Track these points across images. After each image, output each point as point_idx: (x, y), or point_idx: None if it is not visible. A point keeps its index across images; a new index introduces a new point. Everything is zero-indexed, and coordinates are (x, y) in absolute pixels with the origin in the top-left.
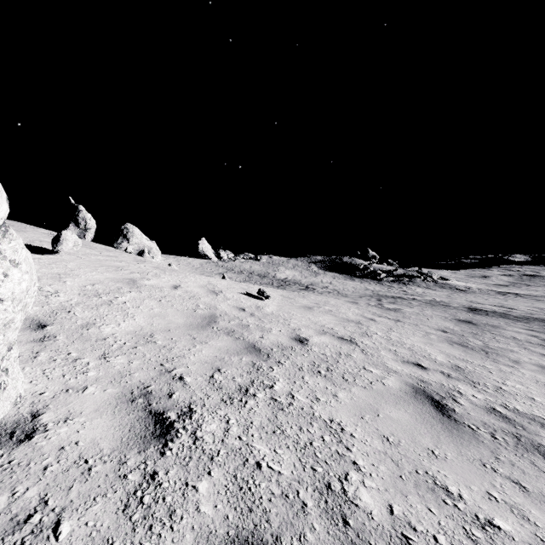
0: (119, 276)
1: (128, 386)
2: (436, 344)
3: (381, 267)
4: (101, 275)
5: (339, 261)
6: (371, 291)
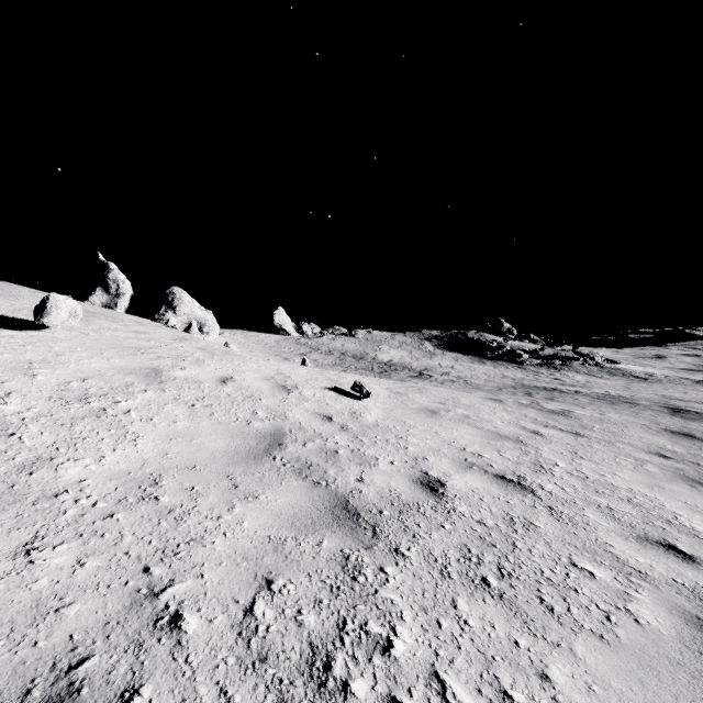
0: (136, 363)
1: (29, 660)
2: (668, 487)
3: (521, 346)
4: (105, 362)
5: (462, 337)
6: (512, 380)
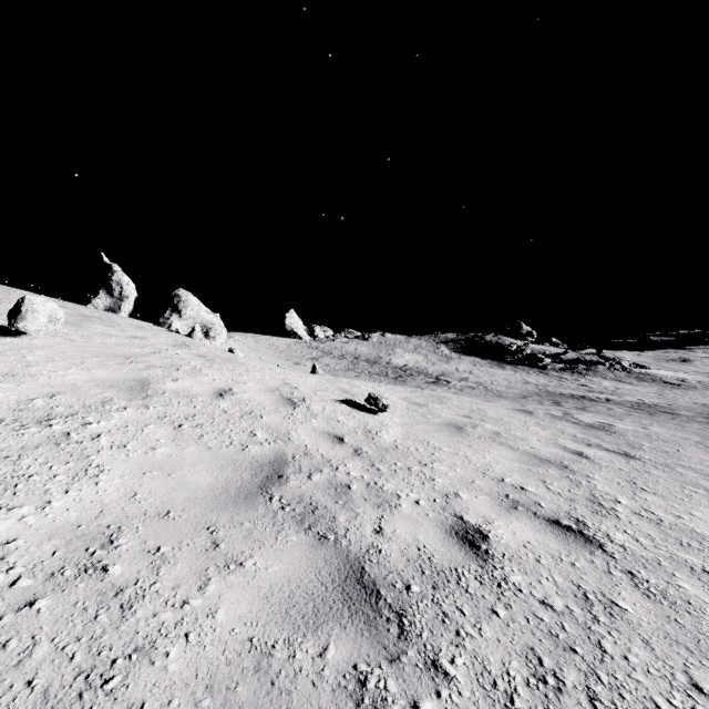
0: (120, 374)
1: None
2: None
3: (542, 349)
4: (84, 374)
5: (480, 341)
6: (535, 386)
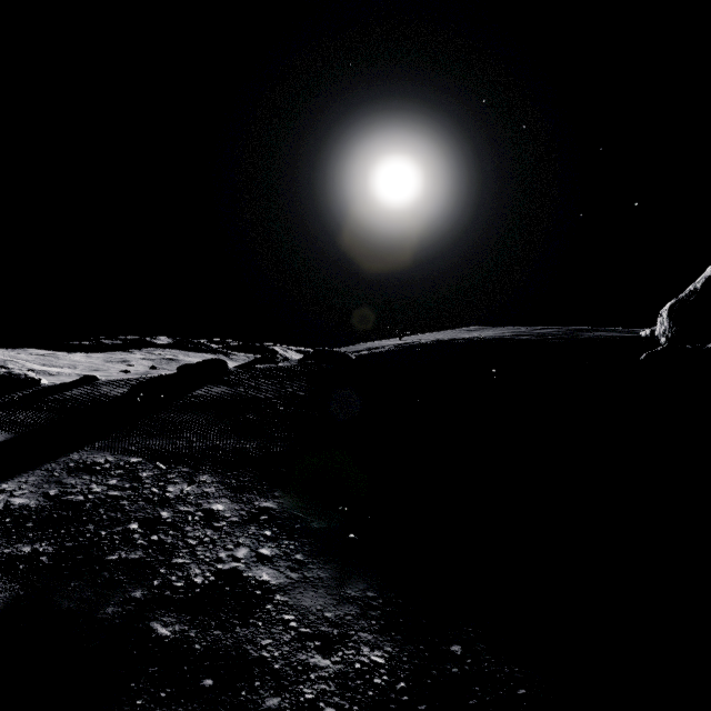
0: None
1: None
2: None
3: None
4: None
5: None
6: None
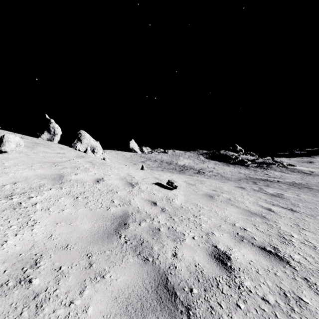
0: (49, 172)
1: None
2: None
3: (246, 157)
4: (32, 172)
5: (218, 153)
6: (244, 174)
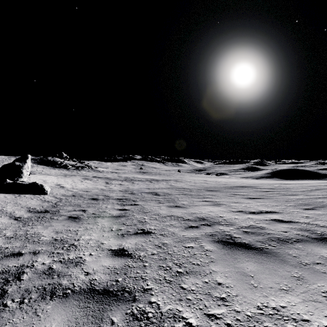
0: None
1: None
2: (74, 181)
3: (69, 163)
4: None
5: (46, 159)
6: (63, 173)
